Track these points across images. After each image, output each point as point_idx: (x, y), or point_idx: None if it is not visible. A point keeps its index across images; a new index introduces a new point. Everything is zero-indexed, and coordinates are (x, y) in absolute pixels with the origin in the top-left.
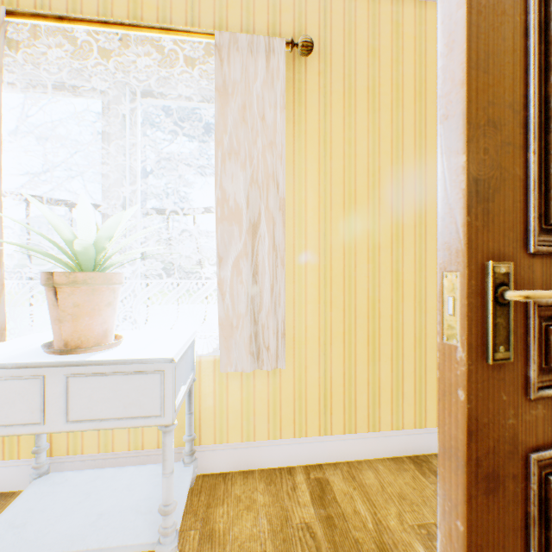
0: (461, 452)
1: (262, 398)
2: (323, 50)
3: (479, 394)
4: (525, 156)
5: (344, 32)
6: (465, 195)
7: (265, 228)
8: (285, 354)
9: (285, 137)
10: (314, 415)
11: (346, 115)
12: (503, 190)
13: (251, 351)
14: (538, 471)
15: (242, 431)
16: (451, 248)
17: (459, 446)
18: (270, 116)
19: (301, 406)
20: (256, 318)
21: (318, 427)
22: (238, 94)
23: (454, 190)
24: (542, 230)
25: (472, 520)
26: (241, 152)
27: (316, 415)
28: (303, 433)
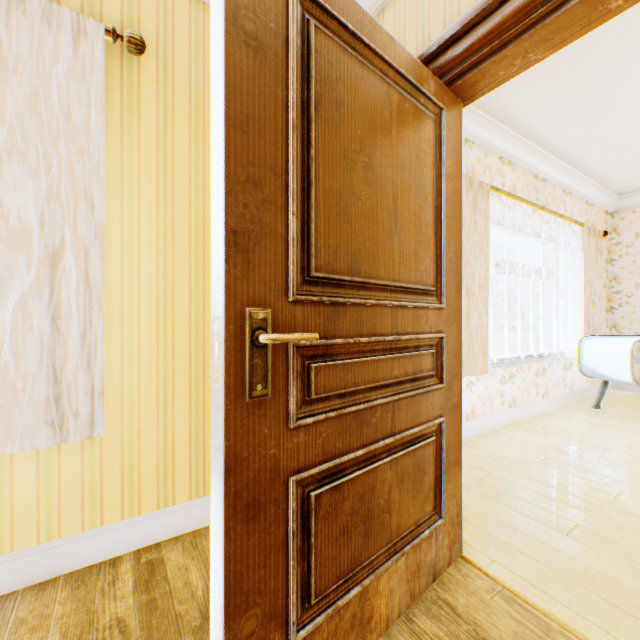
0: (222, 489)
1: (73, 480)
2: (163, 55)
3: (239, 431)
4: (288, 216)
5: (191, 43)
6: (224, 245)
7: (72, 259)
8: (110, 419)
9: (104, 147)
10: (151, 486)
11: (193, 138)
12: (265, 243)
13: (49, 420)
14: (303, 490)
15: (40, 530)
16: (218, 295)
17: (221, 483)
18: (80, 115)
19: (133, 479)
20: (59, 376)
21: (157, 499)
22: (26, 74)
23: (219, 238)
24: (307, 282)
25: (231, 550)
26: (31, 153)
27: (155, 485)
28: (136, 511)
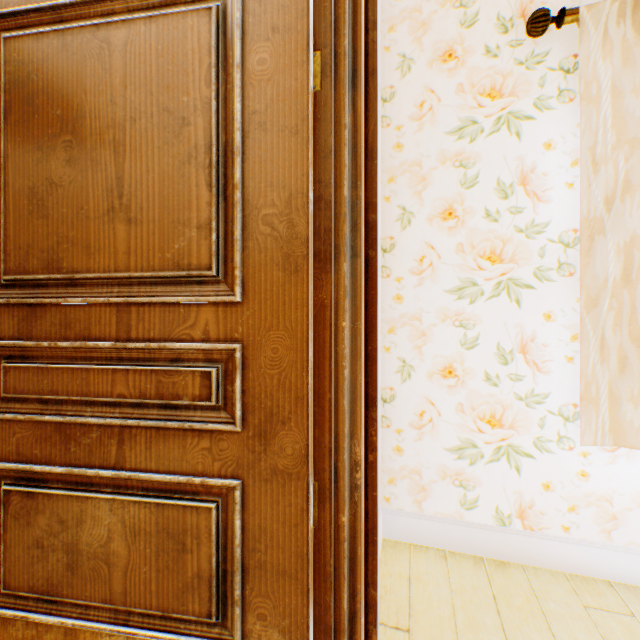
0: None
1: None
2: None
3: None
4: None
5: None
6: None
7: None
8: None
9: None
10: None
11: None
12: None
13: None
14: (1, 479)
15: None
16: None
17: None
18: None
19: None
20: None
21: None
22: None
23: None
24: (5, 285)
25: None
26: None
27: None
28: None
